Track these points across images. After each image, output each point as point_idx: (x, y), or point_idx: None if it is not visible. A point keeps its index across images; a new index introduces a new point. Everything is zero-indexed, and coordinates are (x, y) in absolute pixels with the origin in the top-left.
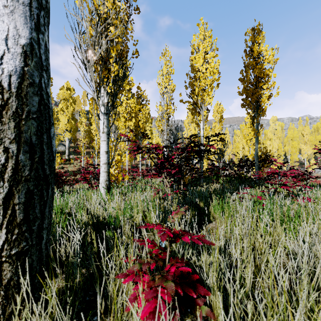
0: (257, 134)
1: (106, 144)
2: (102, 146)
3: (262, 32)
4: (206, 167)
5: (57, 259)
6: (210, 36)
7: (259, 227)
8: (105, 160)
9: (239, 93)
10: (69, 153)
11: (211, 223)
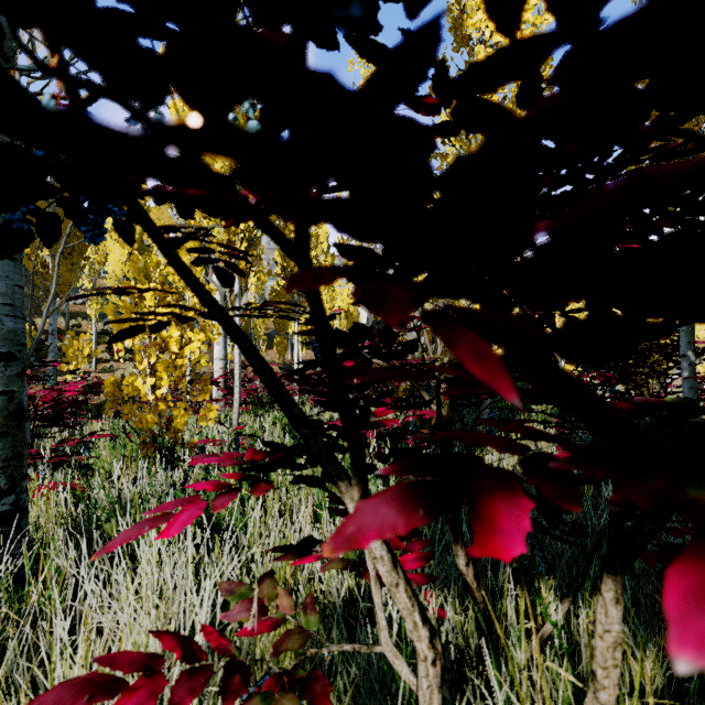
0: None
1: None
2: None
3: None
4: None
5: None
6: None
7: None
8: None
9: None
10: None
11: None
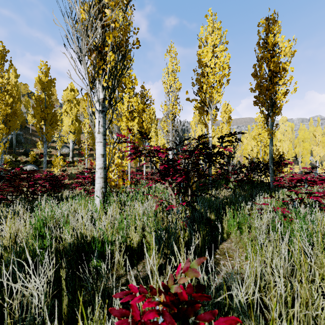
0: (272, 135)
1: (102, 146)
2: (98, 148)
3: (277, 22)
4: (214, 170)
5: (6, 317)
6: (219, 29)
7: (303, 267)
8: (100, 164)
9: (251, 90)
10: (73, 155)
11: (226, 242)
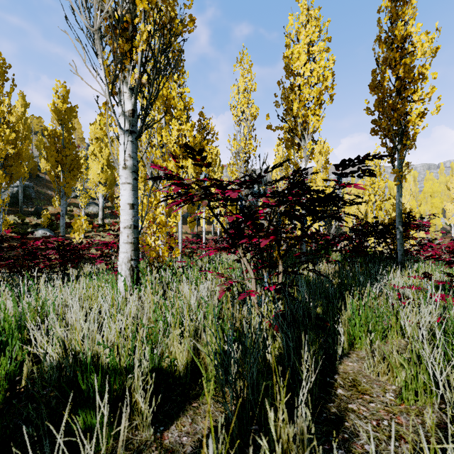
0: (401, 179)
1: (131, 190)
2: (123, 193)
3: (410, 2)
4: None
5: None
6: (317, 19)
7: None
8: (128, 220)
9: (368, 111)
10: (104, 216)
11: (348, 358)
